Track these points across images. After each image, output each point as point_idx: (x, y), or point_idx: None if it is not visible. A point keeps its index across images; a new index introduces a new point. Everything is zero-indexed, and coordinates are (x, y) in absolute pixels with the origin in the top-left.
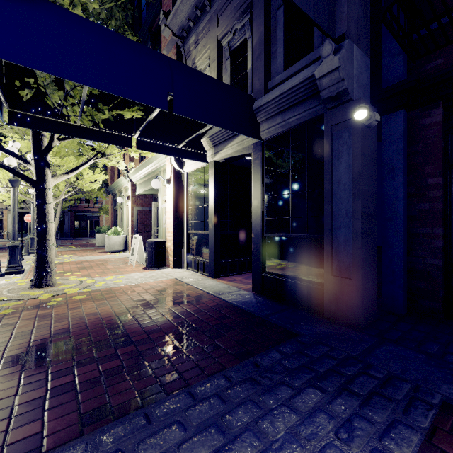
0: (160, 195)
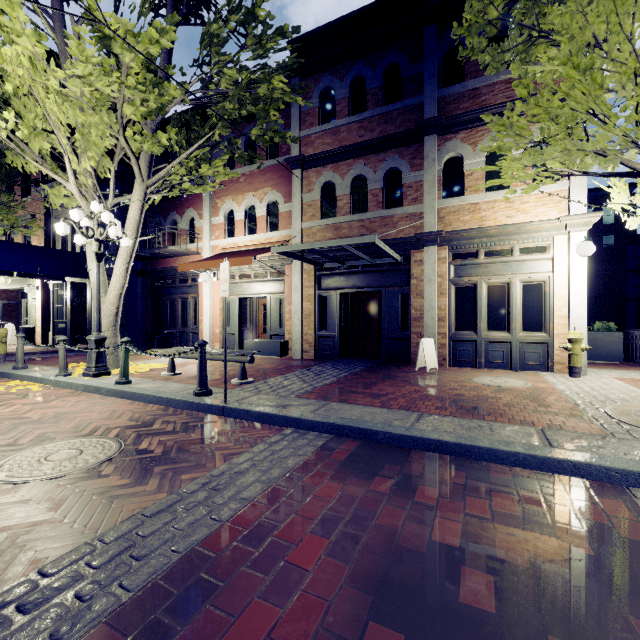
0: (30, 295)
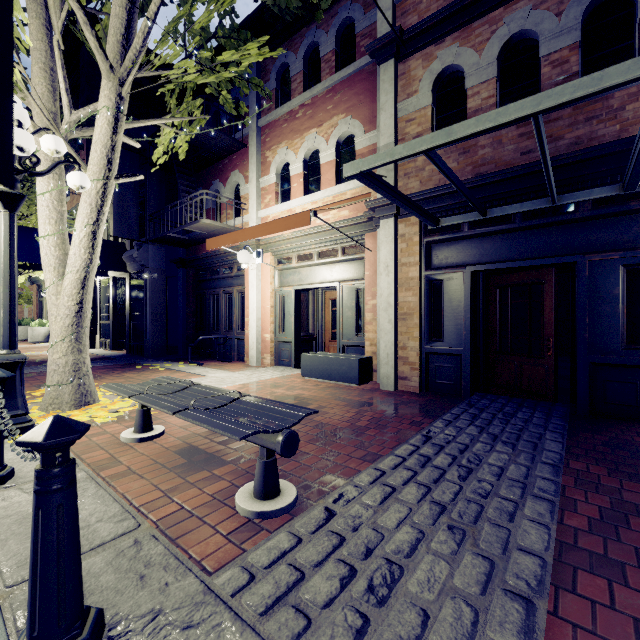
0: None
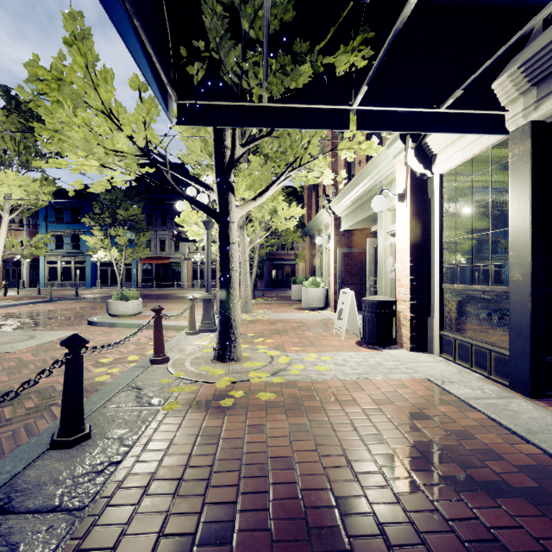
0: (381, 226)
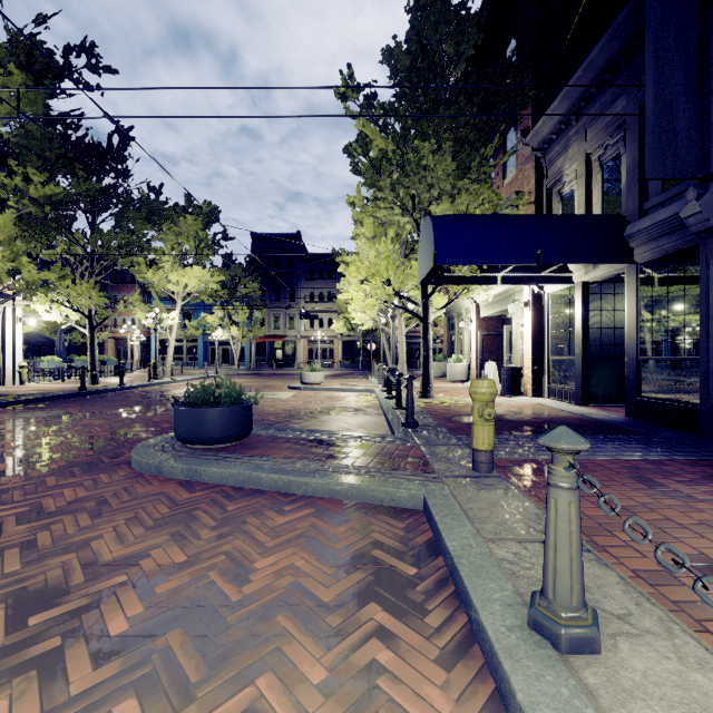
0: (514, 319)
